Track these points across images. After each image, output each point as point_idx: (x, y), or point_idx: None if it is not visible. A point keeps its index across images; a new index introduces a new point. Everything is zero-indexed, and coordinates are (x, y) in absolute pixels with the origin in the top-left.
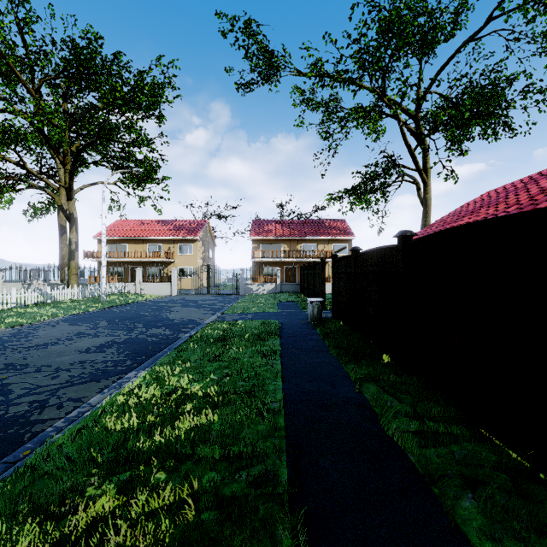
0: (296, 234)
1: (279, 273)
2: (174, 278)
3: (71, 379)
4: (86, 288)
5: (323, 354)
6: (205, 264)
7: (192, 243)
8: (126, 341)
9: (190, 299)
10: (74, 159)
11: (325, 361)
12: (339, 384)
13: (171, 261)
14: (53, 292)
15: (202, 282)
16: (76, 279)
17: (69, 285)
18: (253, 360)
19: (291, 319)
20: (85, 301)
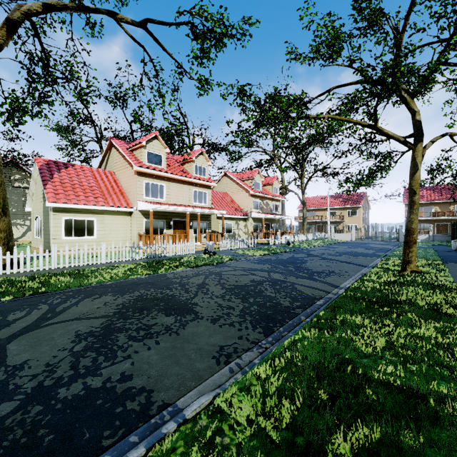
0: (447, 198)
1: (431, 228)
2: (353, 231)
3: (373, 252)
4: (315, 235)
5: (454, 254)
6: (364, 222)
7: (357, 209)
8: (371, 249)
9: (368, 242)
10: (310, 177)
11: (454, 254)
12: (456, 256)
13: (343, 221)
14: (308, 236)
15: (371, 233)
16: (306, 231)
17: (303, 233)
18: (426, 253)
19: (441, 249)
20: (321, 240)
